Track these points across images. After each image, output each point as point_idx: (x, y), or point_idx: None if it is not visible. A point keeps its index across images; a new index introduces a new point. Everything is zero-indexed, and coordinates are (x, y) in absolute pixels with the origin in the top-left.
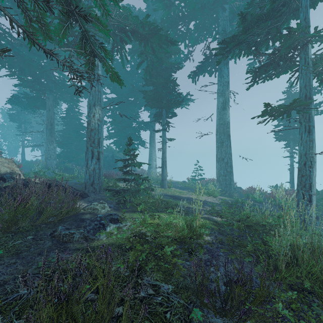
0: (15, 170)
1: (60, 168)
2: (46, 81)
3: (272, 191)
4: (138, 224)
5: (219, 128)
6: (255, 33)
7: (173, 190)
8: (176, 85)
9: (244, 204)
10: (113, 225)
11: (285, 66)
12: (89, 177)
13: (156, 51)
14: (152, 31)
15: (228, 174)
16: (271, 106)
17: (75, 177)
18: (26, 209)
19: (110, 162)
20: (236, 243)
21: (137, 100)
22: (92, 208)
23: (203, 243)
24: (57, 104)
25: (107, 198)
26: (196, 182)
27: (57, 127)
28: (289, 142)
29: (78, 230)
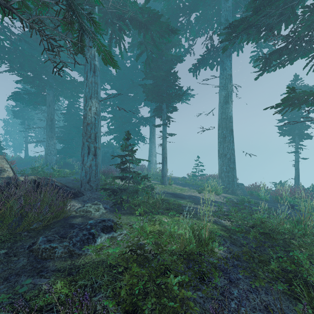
0: (4, 167)
1: (61, 163)
2: (47, 76)
3: (276, 188)
4: (136, 232)
5: (222, 123)
6: (266, 15)
7: (174, 187)
8: (177, 78)
9: (252, 203)
10: (105, 235)
11: (303, 49)
12: (85, 175)
13: (156, 41)
14: (152, 18)
15: (231, 171)
16: (295, 92)
17: (76, 173)
18: (4, 215)
19: (110, 157)
20: (256, 259)
21: (136, 95)
22: (85, 211)
23: (216, 261)
24: (57, 100)
25: (103, 197)
26: (205, 183)
27: (59, 124)
28: (294, 137)
29: (61, 243)
